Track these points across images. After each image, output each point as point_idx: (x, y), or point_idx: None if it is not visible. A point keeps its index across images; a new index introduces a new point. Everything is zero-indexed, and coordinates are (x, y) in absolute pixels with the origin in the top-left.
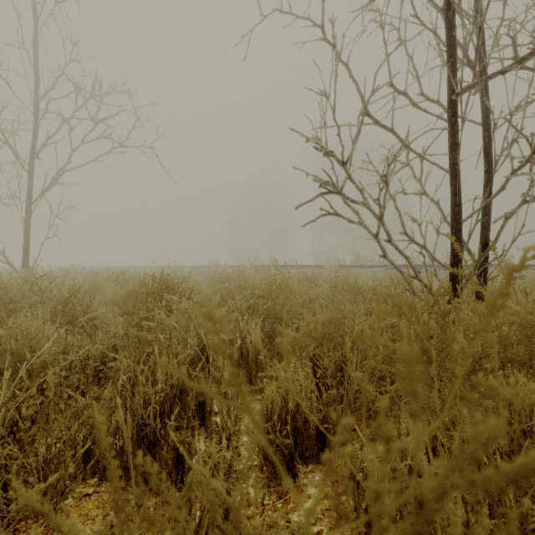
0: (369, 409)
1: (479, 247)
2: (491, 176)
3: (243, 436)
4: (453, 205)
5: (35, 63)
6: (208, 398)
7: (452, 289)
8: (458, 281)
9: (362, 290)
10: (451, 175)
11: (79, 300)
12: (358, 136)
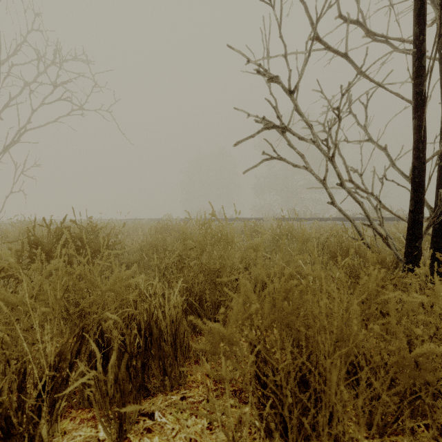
0: None
1: (440, 192)
2: None
3: None
4: (417, 141)
5: None
6: None
7: (412, 239)
8: (419, 229)
9: (307, 240)
10: (416, 105)
11: None
12: (307, 58)
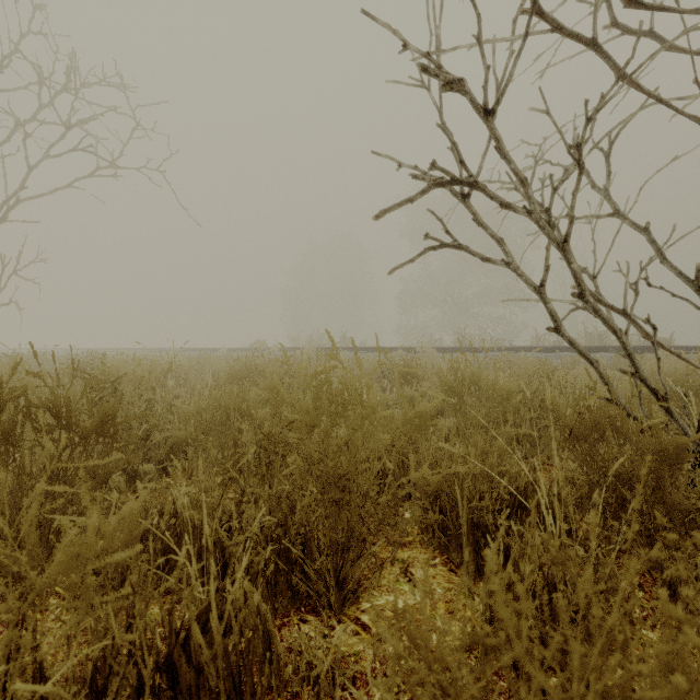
0: None
1: None
2: None
3: None
4: None
5: None
6: None
7: None
8: None
9: (508, 397)
10: None
11: None
12: (522, 44)
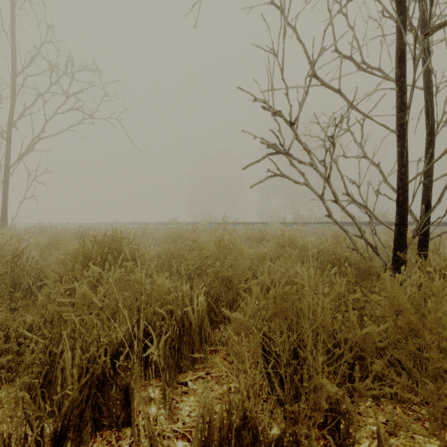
0: (333, 407)
1: (423, 208)
2: (433, 138)
3: (178, 440)
4: (400, 165)
5: (12, 43)
6: (131, 399)
7: (397, 249)
8: (403, 241)
9: (307, 248)
10: (399, 135)
11: (24, 261)
12: (306, 96)
